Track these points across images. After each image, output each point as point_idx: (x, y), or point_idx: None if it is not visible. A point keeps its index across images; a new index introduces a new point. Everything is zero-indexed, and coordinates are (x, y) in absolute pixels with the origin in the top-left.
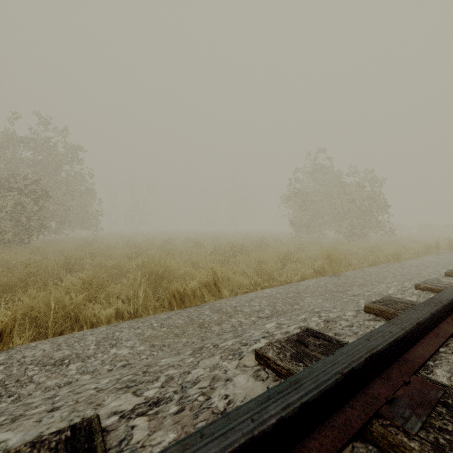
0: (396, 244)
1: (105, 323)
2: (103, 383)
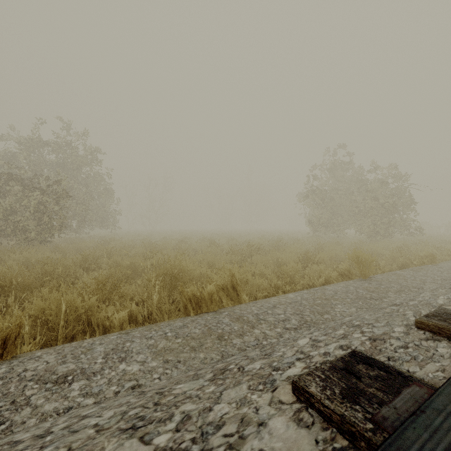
0: (427, 244)
1: (118, 327)
2: (105, 418)
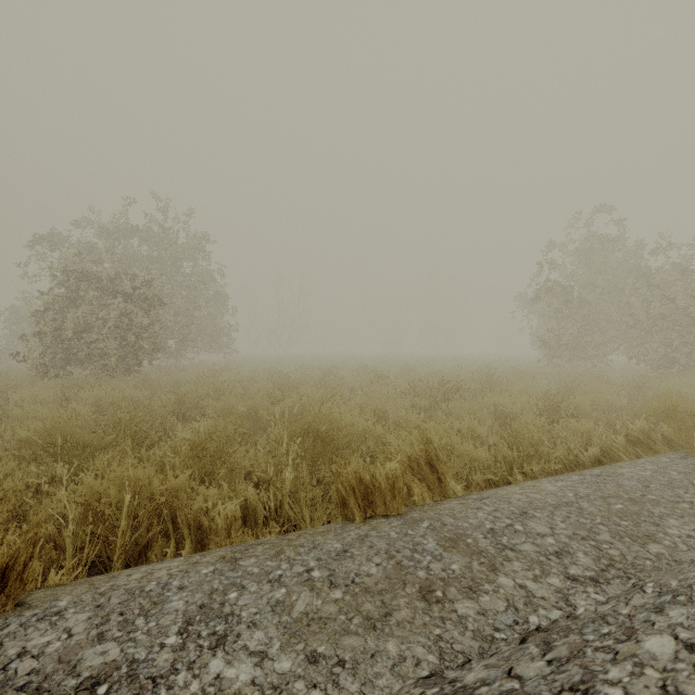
0: None
1: (223, 530)
2: None
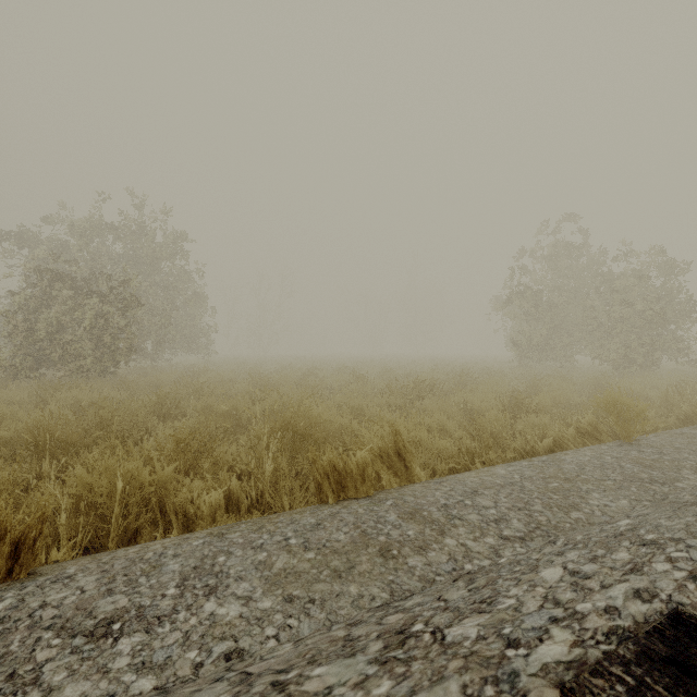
0: None
1: (208, 517)
2: None
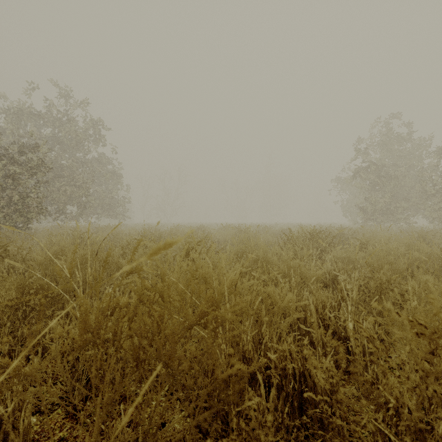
0: None
1: None
2: None
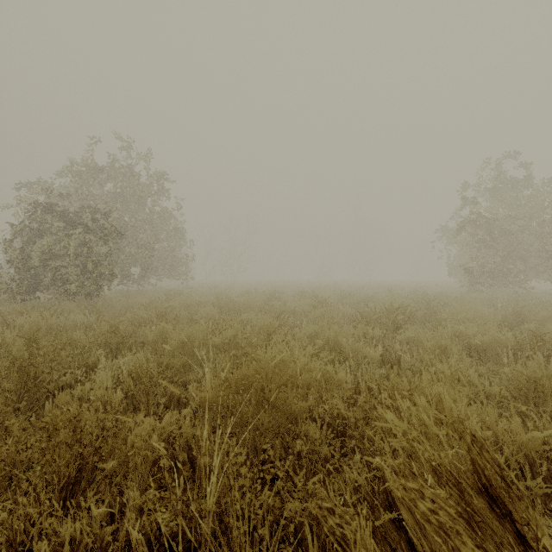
0: None
1: None
2: None
